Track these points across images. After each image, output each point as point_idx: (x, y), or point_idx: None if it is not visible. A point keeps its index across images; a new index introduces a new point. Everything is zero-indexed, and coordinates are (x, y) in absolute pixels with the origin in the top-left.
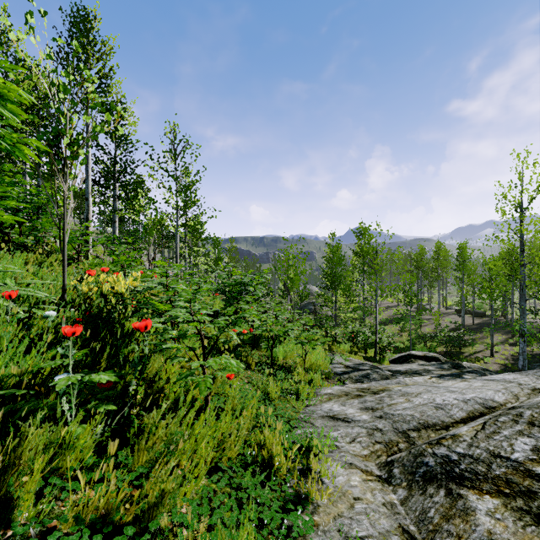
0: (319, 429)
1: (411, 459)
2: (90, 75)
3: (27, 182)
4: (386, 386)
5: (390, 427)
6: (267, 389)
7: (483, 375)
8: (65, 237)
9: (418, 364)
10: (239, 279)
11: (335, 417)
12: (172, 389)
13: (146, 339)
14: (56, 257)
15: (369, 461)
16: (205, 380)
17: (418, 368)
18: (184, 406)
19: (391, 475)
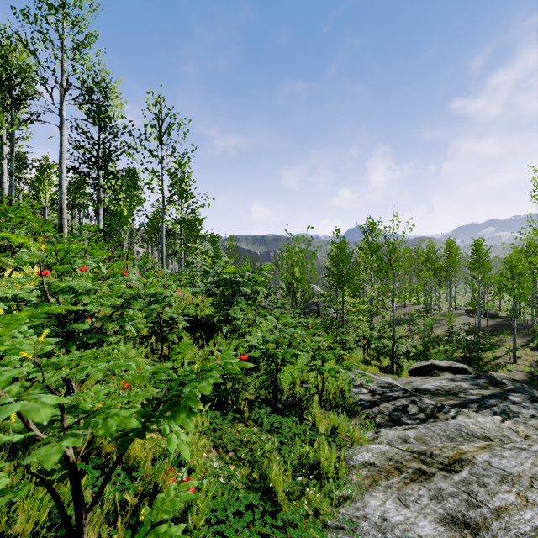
0: None
1: None
2: None
3: None
4: (455, 446)
5: None
6: (268, 479)
7: (532, 396)
8: None
9: (448, 378)
10: (231, 278)
11: None
12: None
13: None
14: None
15: None
16: None
17: (449, 385)
18: None
19: None
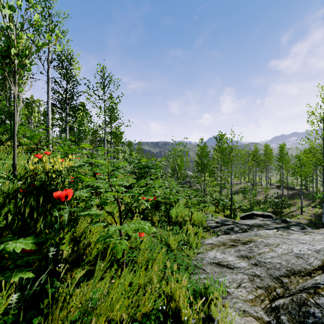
0: (210, 275)
1: (295, 307)
2: (34, 3)
3: (0, 97)
4: (250, 237)
5: (265, 273)
6: (168, 242)
7: (303, 227)
8: (15, 127)
9: (260, 219)
10: (145, 164)
11: (220, 263)
12: (87, 258)
13: (66, 207)
14: (22, 149)
15: (255, 305)
16: (121, 242)
17: (260, 222)
18: (104, 259)
19: (279, 322)
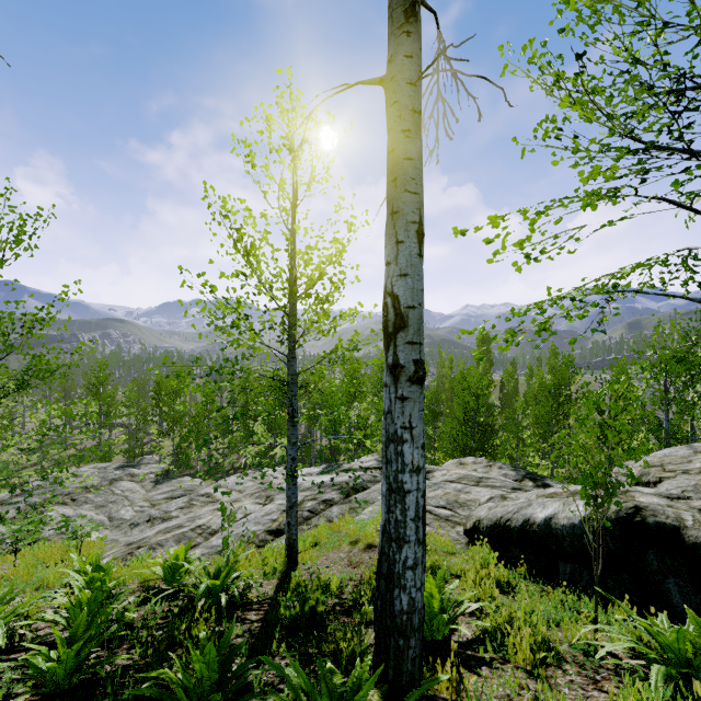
0: None
1: None
2: None
3: None
4: None
5: None
6: None
7: None
8: None
9: None
10: None
11: None
12: None
13: None
14: None
15: None
16: None
17: None
18: None
19: None
